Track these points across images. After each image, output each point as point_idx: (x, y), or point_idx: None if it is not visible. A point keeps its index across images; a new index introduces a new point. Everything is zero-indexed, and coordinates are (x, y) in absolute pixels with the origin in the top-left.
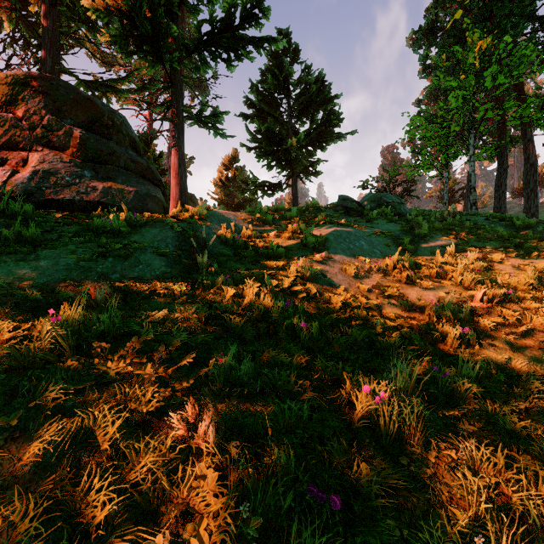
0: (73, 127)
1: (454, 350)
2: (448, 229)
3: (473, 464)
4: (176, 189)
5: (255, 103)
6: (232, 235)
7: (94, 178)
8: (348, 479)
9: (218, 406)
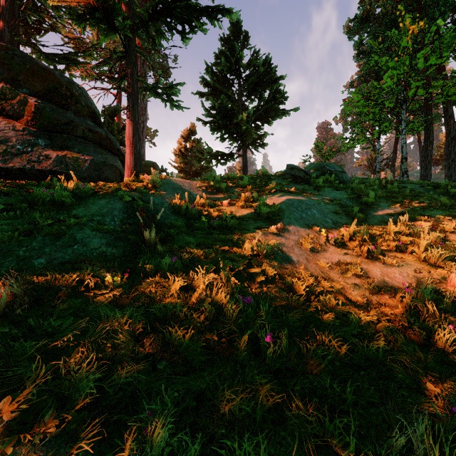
0: (28, 96)
1: (448, 355)
2: (390, 196)
3: None
4: (130, 157)
5: (210, 82)
6: (185, 205)
7: (49, 147)
8: None
9: None
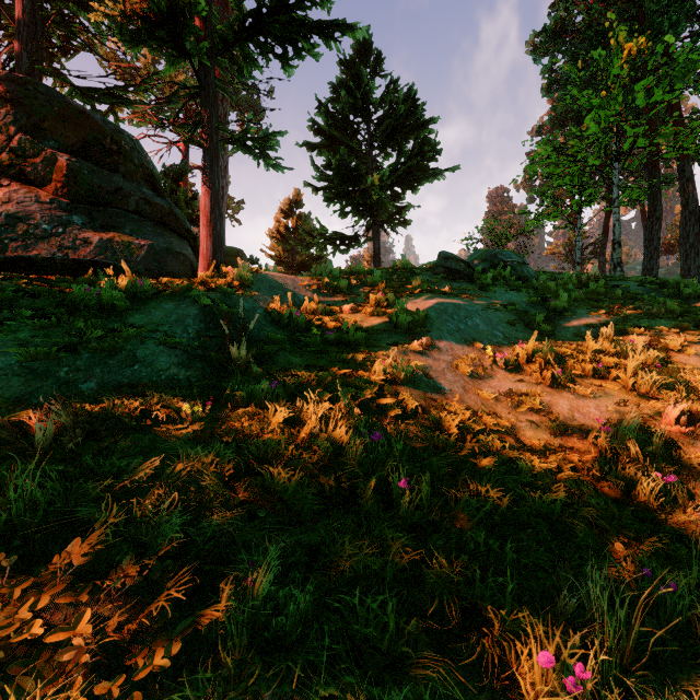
0: (58, 151)
1: (653, 514)
2: (592, 299)
3: None
4: (207, 242)
5: (324, 128)
6: (288, 311)
7: (88, 227)
8: None
9: None
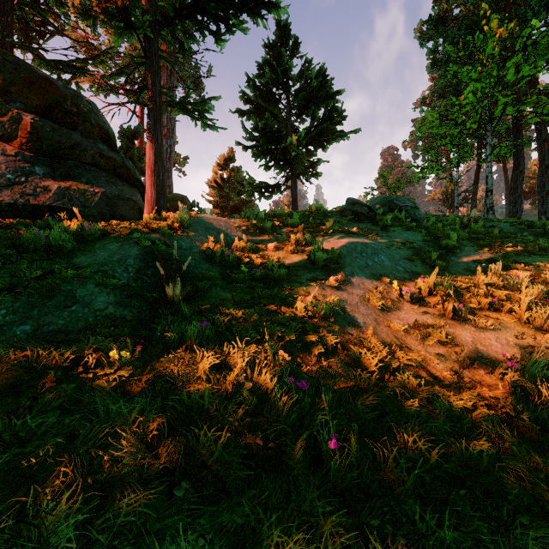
0: (23, 112)
1: None
2: (475, 238)
3: None
4: (151, 190)
5: (252, 98)
6: (220, 250)
7: (48, 176)
8: None
9: None
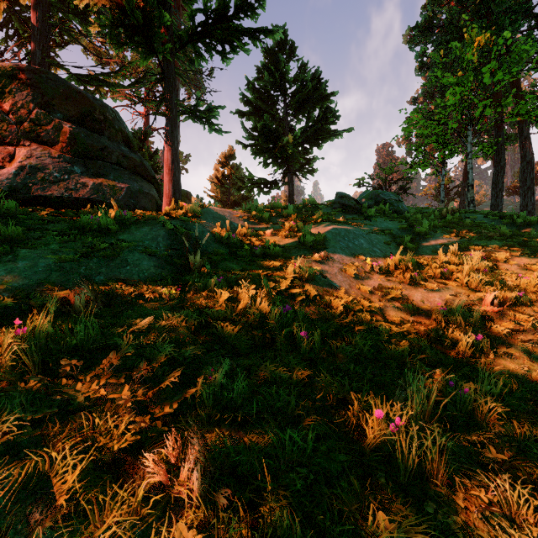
0: (63, 121)
1: (467, 359)
2: (448, 226)
3: (510, 509)
4: (169, 185)
5: (251, 100)
6: (227, 234)
7: (84, 174)
8: (362, 535)
9: (206, 437)
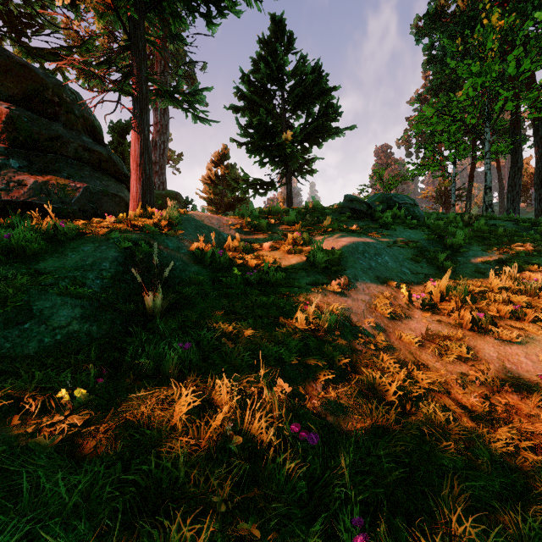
0: None
1: None
2: (479, 236)
3: None
4: (137, 185)
5: (246, 94)
6: (210, 251)
7: (24, 170)
8: None
9: None
